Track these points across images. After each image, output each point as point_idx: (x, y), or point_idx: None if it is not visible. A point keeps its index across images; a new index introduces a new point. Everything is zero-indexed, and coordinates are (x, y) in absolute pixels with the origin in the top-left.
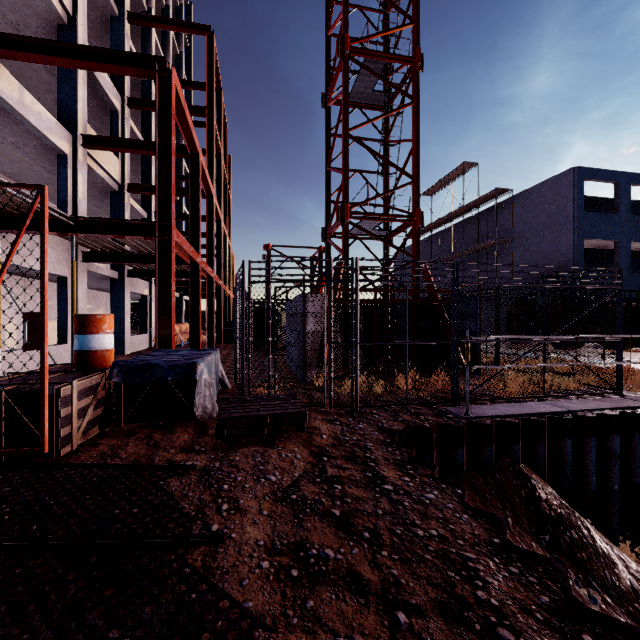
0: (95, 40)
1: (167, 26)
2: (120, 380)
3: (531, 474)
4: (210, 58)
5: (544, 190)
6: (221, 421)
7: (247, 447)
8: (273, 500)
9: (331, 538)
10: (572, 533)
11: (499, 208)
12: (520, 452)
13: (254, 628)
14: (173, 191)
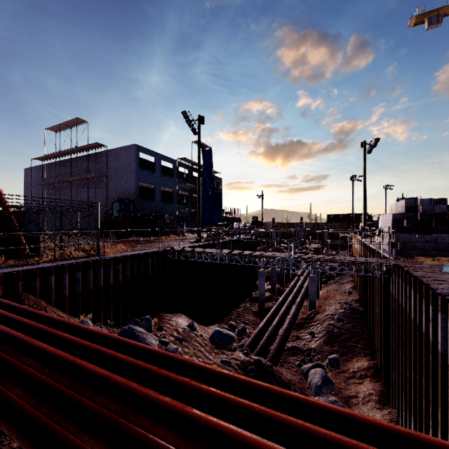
0: None
1: None
2: None
3: (26, 295)
4: None
5: (123, 152)
6: None
7: None
8: None
9: None
10: None
11: (101, 155)
12: (21, 286)
13: None
14: None
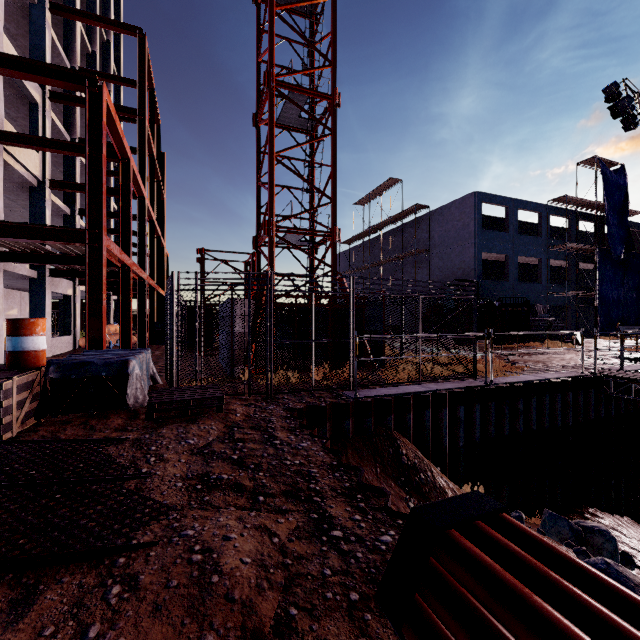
0: (9, 23)
1: (94, 22)
2: (56, 376)
3: (399, 437)
4: (142, 60)
5: (453, 209)
6: (151, 406)
7: (173, 424)
8: (190, 454)
9: (228, 469)
10: (421, 475)
11: (419, 221)
12: (393, 422)
13: (169, 510)
14: (104, 201)
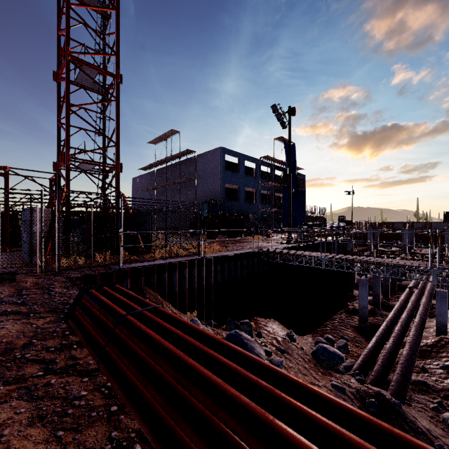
0: None
1: None
2: None
3: (147, 289)
4: None
5: (209, 155)
6: None
7: None
8: None
9: (12, 307)
10: None
11: (190, 160)
12: (143, 281)
13: None
14: None
